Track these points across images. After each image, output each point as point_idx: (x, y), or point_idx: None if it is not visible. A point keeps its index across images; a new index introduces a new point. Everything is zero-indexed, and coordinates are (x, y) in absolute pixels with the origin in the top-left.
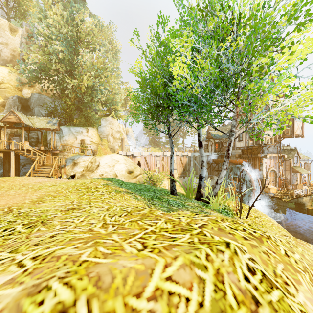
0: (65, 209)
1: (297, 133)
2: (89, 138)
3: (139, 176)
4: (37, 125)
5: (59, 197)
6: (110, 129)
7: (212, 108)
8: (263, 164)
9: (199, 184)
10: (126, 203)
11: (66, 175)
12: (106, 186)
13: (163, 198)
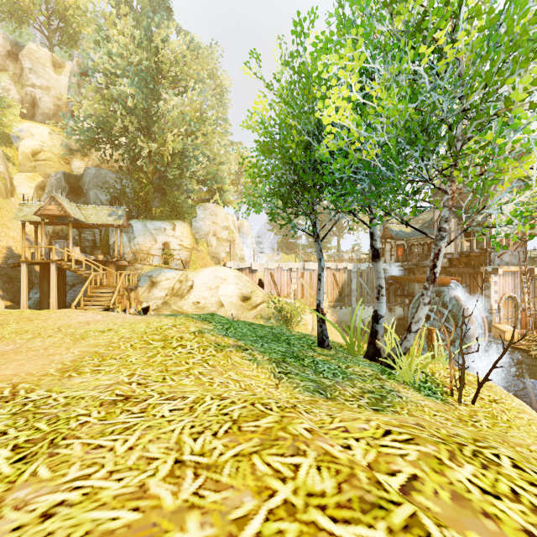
0: (111, 397)
1: None
2: (177, 239)
3: (261, 306)
4: (93, 219)
5: (111, 359)
6: (212, 224)
7: (401, 186)
8: (492, 285)
9: (374, 330)
10: (235, 376)
11: (134, 308)
12: (199, 334)
13: (304, 358)
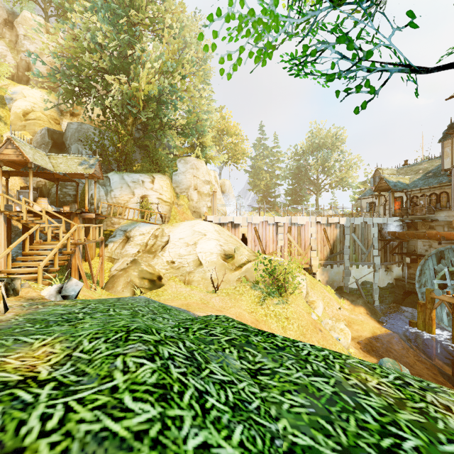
0: None
1: None
2: (156, 192)
3: (246, 267)
4: (61, 168)
5: None
6: (193, 177)
7: None
8: None
9: None
10: None
11: None
12: None
13: None
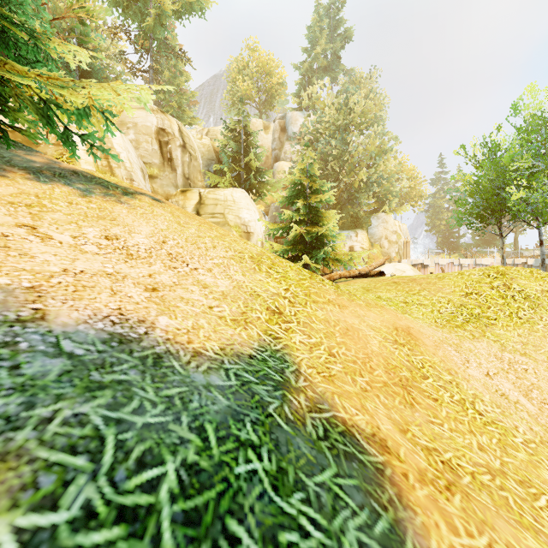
0: None
1: None
2: (359, 243)
3: None
4: None
5: None
6: (384, 229)
7: None
8: None
9: None
10: None
11: None
12: None
13: None
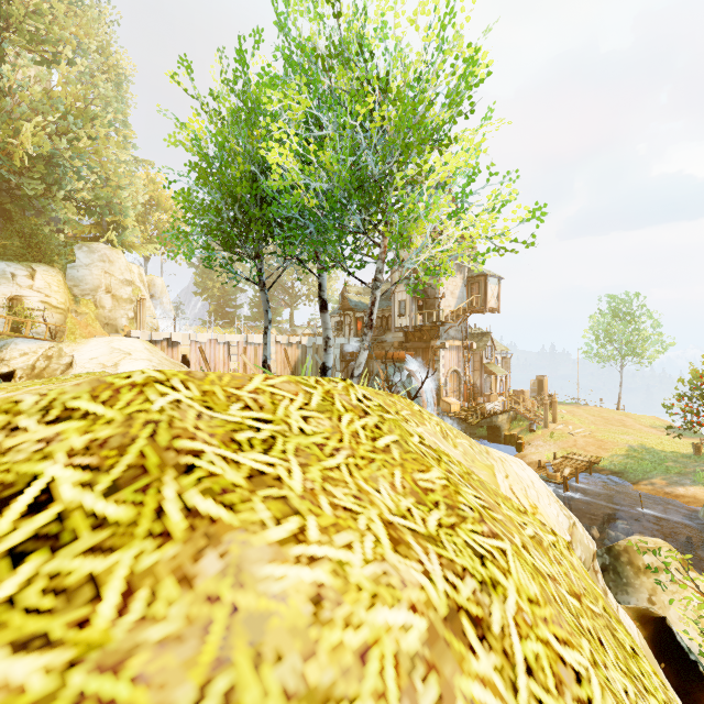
0: None
1: (490, 304)
2: (39, 293)
3: None
4: None
5: None
6: (104, 274)
7: (343, 236)
8: (440, 359)
9: None
10: None
11: None
12: None
13: None
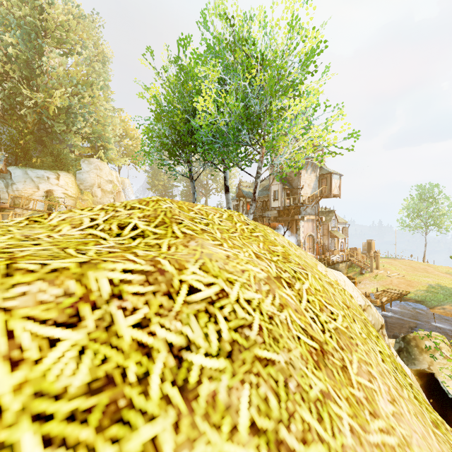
0: None
1: (334, 192)
2: (61, 188)
3: None
4: None
5: None
6: (97, 177)
7: (238, 148)
8: (301, 227)
9: None
10: None
11: None
12: None
13: None
